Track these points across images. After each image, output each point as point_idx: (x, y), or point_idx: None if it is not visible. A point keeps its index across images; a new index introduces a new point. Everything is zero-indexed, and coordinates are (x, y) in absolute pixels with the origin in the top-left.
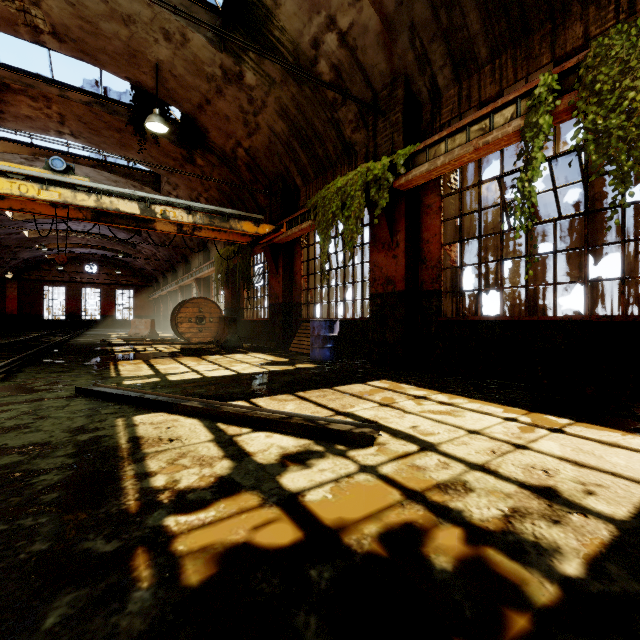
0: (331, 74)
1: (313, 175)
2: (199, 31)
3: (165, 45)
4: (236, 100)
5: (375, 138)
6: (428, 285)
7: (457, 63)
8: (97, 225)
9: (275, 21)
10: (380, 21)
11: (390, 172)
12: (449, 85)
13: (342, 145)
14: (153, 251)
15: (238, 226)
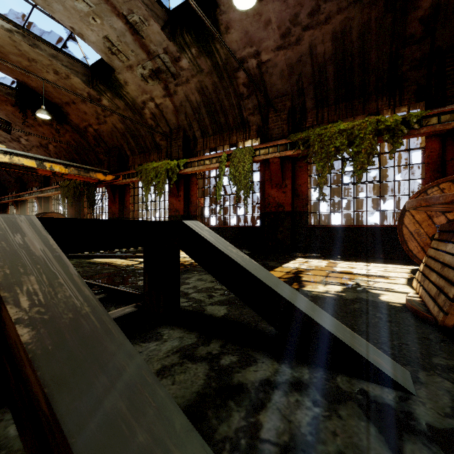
0: (151, 115)
1: (138, 152)
2: (78, 76)
3: (53, 75)
4: (94, 107)
5: (171, 148)
6: (192, 213)
7: (202, 131)
8: None
9: (124, 89)
10: (173, 107)
11: (177, 166)
12: (200, 137)
13: (154, 144)
14: None
15: (94, 175)
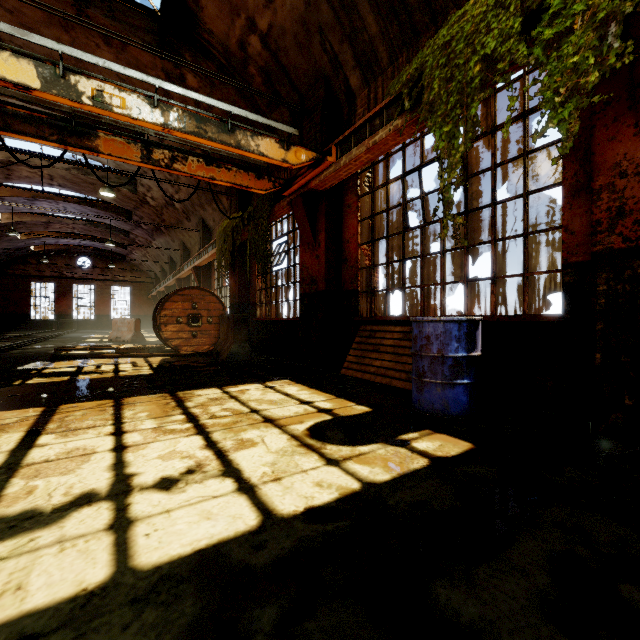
0: None
1: (386, 56)
2: None
3: None
4: None
5: None
6: None
7: None
8: (79, 206)
9: None
10: None
11: None
12: None
13: None
14: (148, 239)
15: (251, 144)
